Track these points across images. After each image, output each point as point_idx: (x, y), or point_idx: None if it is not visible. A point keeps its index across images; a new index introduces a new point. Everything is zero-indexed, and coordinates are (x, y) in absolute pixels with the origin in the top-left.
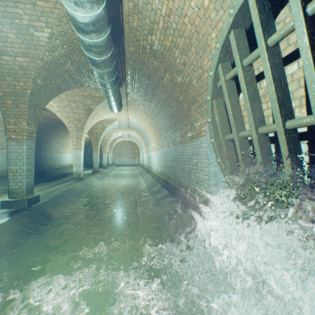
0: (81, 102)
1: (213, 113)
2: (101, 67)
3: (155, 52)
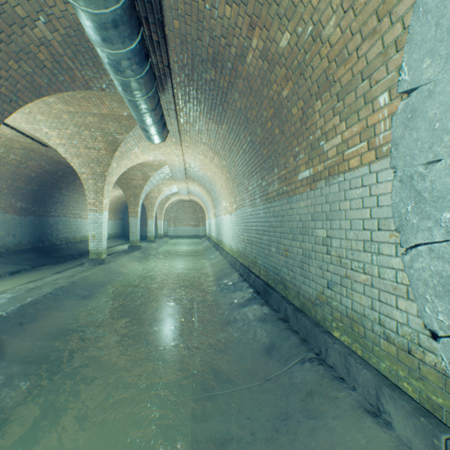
0: (99, 128)
1: None
2: None
3: None
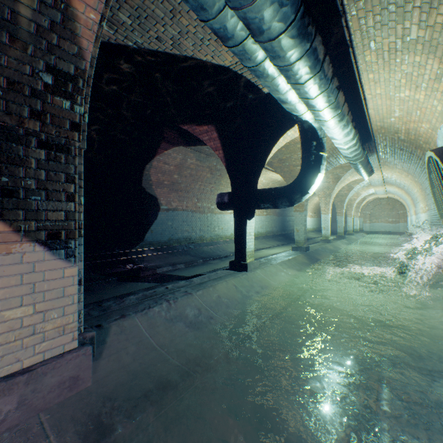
0: (331, 173)
1: (435, 195)
2: (356, 164)
3: (402, 140)
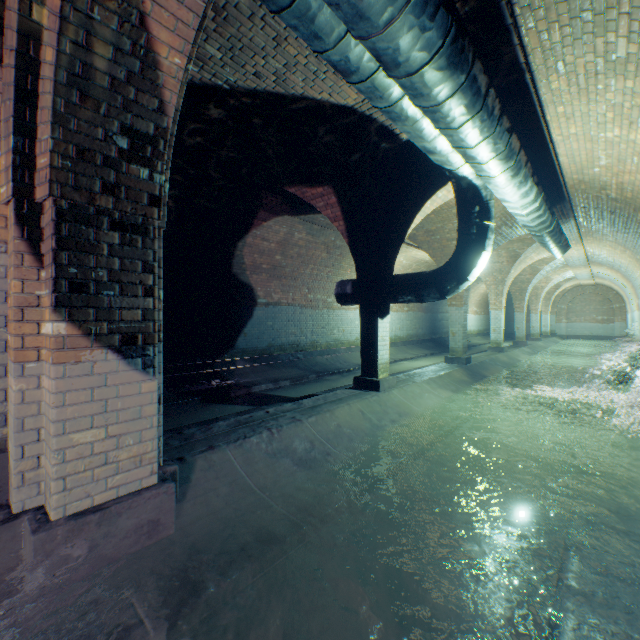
0: (504, 248)
1: None
2: (541, 237)
3: (614, 199)
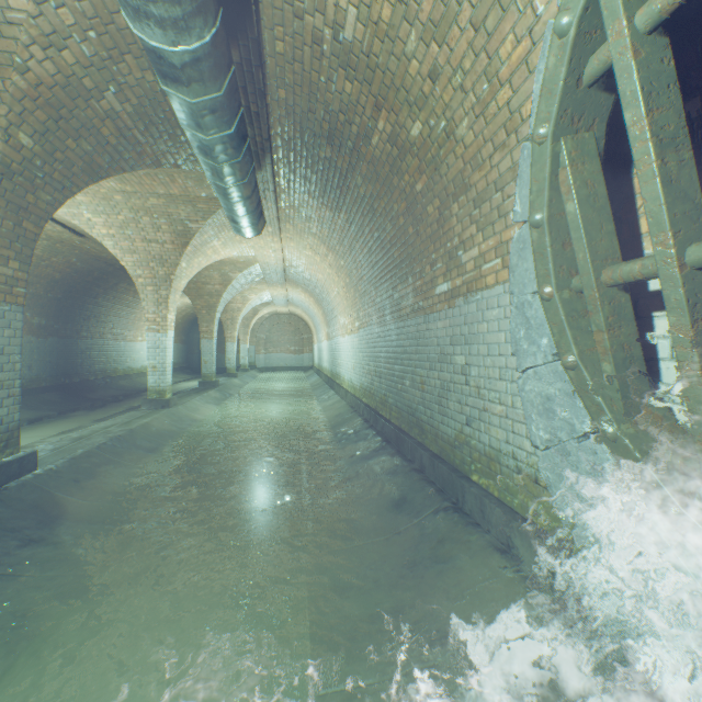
0: (165, 213)
1: (556, 190)
2: (187, 84)
3: (349, 52)
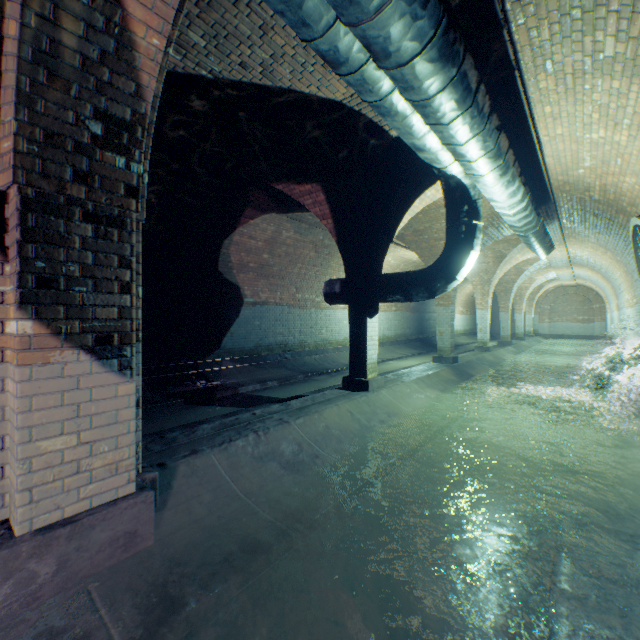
0: (490, 249)
1: None
2: (527, 237)
3: (597, 201)
